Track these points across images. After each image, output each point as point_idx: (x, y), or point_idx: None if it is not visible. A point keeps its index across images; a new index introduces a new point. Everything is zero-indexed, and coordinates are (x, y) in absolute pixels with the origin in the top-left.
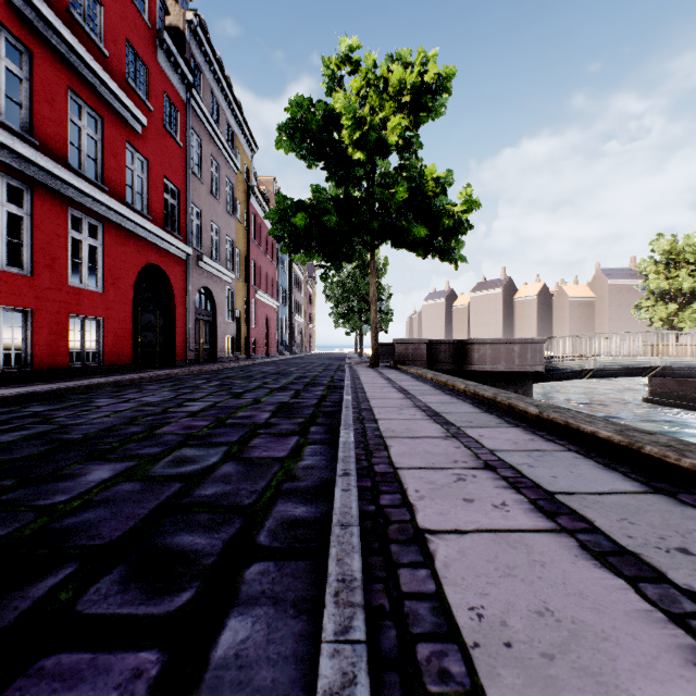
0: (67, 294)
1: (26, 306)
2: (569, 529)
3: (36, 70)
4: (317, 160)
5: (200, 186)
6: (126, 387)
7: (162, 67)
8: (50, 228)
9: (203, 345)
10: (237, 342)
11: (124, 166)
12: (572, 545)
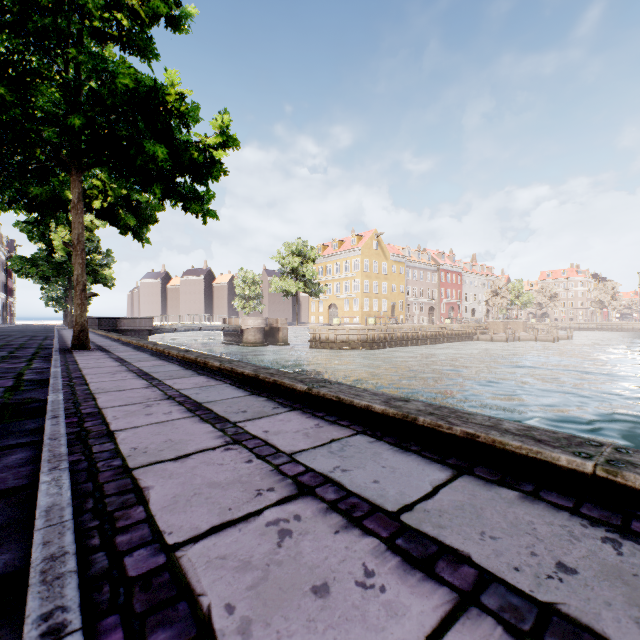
0: None
1: None
2: None
3: None
4: (40, 241)
5: None
6: None
7: None
8: None
9: None
10: None
11: None
12: None
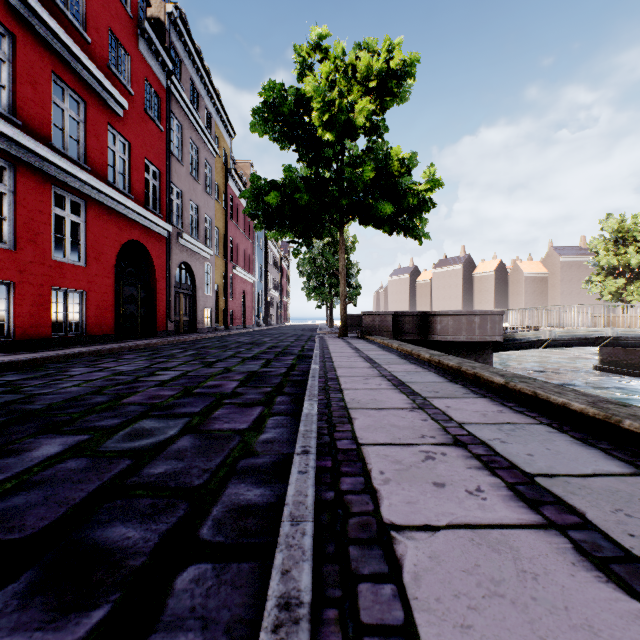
0: (50, 267)
1: (9, 278)
2: (558, 523)
3: (19, 53)
4: (289, 142)
5: (180, 168)
6: (105, 356)
7: (143, 55)
8: (33, 205)
9: (183, 317)
10: (216, 314)
11: (106, 148)
12: (566, 547)
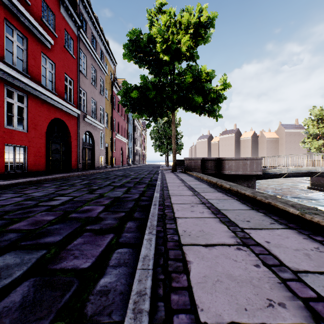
0: (4, 132)
1: None
2: None
3: None
4: (144, 64)
5: (85, 80)
6: (32, 185)
7: (63, 16)
8: None
9: (87, 160)
10: (106, 159)
11: (40, 65)
12: None
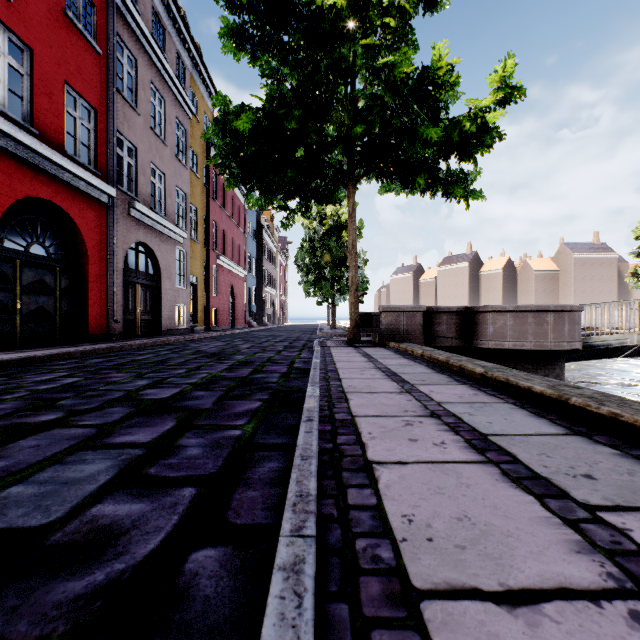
0: None
1: None
2: None
3: None
4: (273, 52)
5: (134, 116)
6: None
7: None
8: None
9: (142, 315)
10: (194, 312)
11: None
12: None
